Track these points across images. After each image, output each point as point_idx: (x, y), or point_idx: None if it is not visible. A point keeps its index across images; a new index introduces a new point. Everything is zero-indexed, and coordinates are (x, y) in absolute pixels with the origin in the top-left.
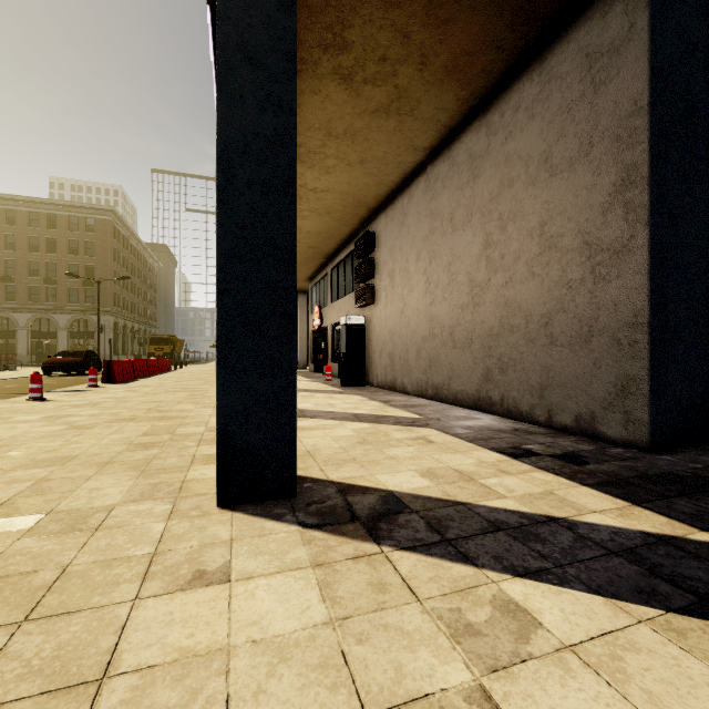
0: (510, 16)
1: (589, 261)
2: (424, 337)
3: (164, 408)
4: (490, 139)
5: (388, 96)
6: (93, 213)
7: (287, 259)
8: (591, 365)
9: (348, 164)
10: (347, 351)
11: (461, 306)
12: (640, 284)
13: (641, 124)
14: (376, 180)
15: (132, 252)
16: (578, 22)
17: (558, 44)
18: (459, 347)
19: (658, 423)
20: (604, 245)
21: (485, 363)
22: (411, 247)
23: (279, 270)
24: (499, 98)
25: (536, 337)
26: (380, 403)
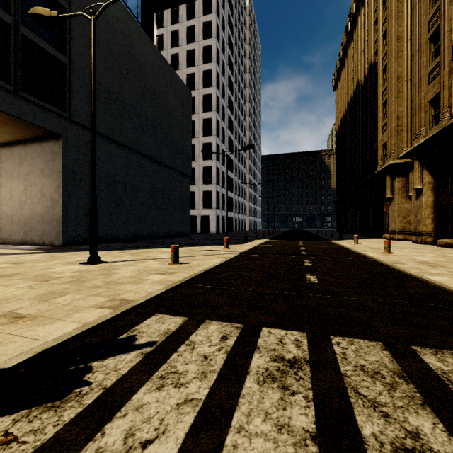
0: (28, 132)
1: (52, 203)
2: None
3: None
4: (27, 154)
5: None
6: None
7: None
8: (52, 228)
9: None
10: None
11: (16, 208)
12: (61, 210)
13: (61, 175)
14: None
15: None
16: (50, 141)
17: (46, 142)
18: (15, 223)
19: (65, 241)
20: (55, 199)
21: (25, 229)
22: None
23: None
24: (29, 143)
25: (40, 221)
26: None
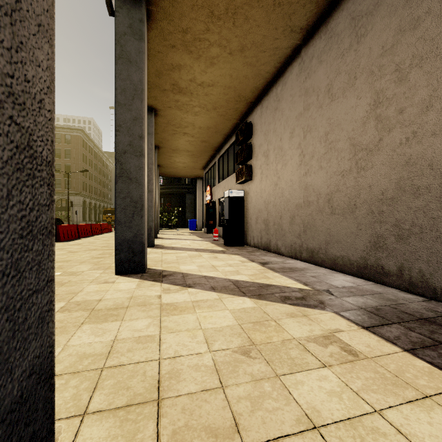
0: None
1: None
2: (298, 205)
3: (61, 269)
4: None
5: None
6: (70, 131)
7: None
8: None
9: (230, 53)
10: (229, 218)
11: (341, 172)
12: None
13: None
14: (253, 70)
15: (95, 156)
16: None
17: None
18: (338, 213)
19: None
20: None
21: (374, 230)
22: (285, 127)
23: None
24: None
25: None
26: (259, 266)
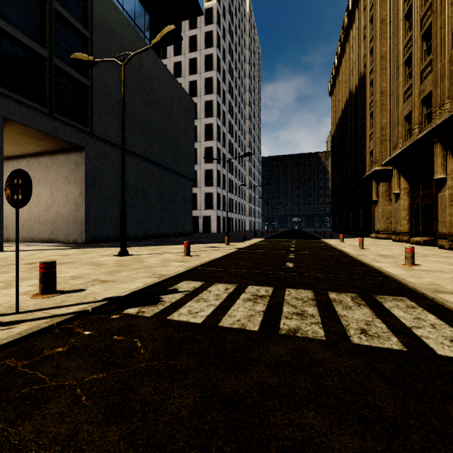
0: (56, 145)
1: (76, 206)
2: (27, 219)
3: None
4: (53, 164)
5: (13, 143)
6: None
7: (2, 209)
8: (76, 228)
9: None
10: None
11: (43, 210)
12: (84, 212)
13: (84, 182)
14: None
15: None
16: (74, 152)
17: (70, 153)
18: (42, 224)
19: (87, 239)
20: (78, 203)
21: (51, 229)
22: None
23: (0, 211)
24: (55, 154)
25: (65, 222)
26: (6, 244)
